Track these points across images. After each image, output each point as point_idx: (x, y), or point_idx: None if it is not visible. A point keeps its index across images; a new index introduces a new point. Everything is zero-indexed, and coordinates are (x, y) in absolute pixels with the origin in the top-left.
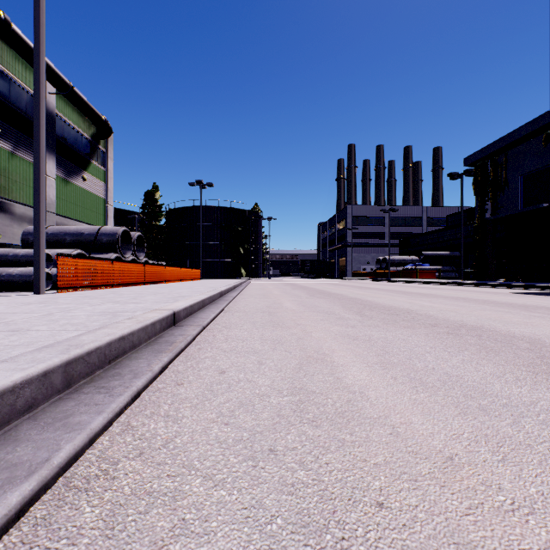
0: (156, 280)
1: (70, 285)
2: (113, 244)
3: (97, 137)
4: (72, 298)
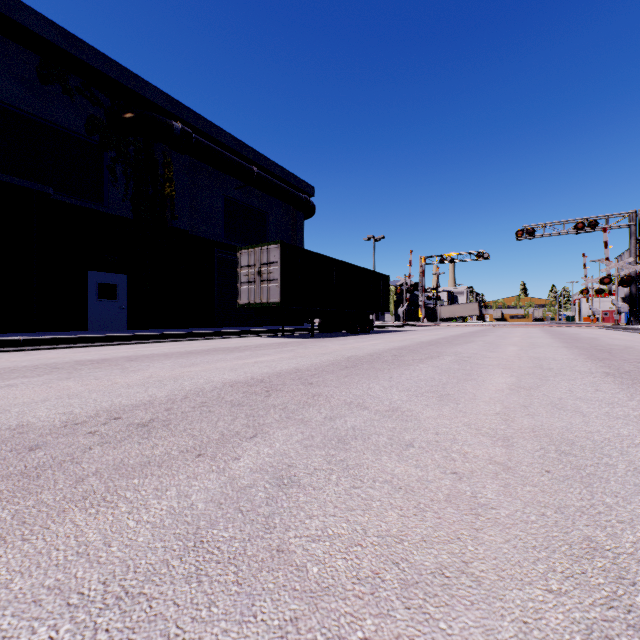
0: None
1: None
2: None
3: None
4: None
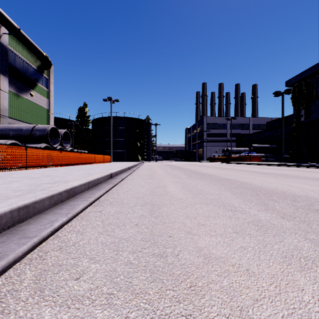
0: (73, 163)
1: None
2: (44, 137)
3: (42, 68)
4: None
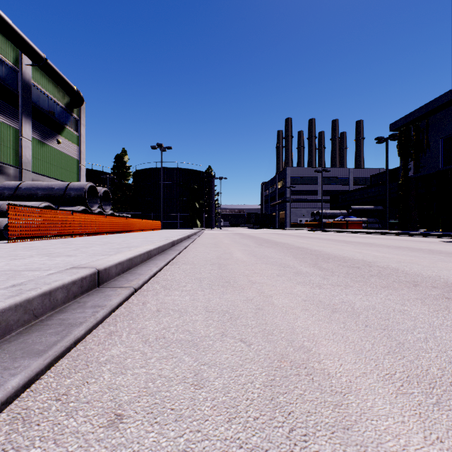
0: (118, 230)
1: (23, 235)
2: (81, 198)
3: (71, 105)
4: (10, 249)
